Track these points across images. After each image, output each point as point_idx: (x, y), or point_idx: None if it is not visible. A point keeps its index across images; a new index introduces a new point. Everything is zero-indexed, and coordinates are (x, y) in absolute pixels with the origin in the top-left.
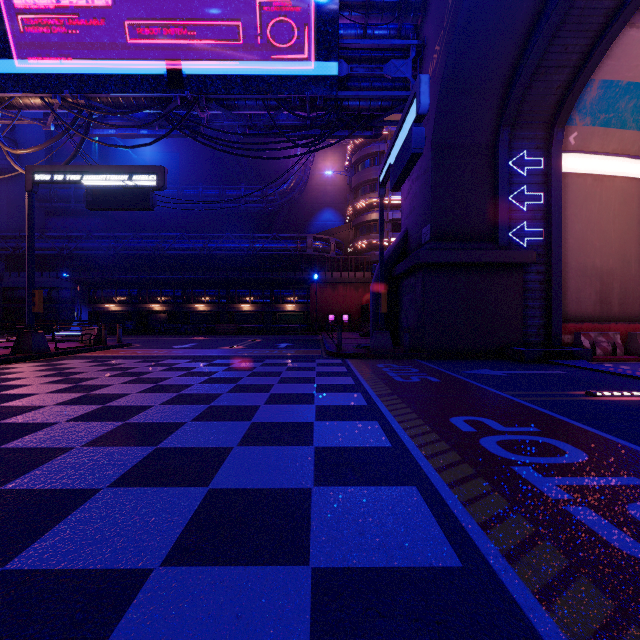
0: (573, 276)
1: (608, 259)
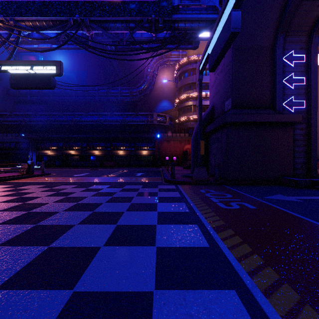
0: None
1: None
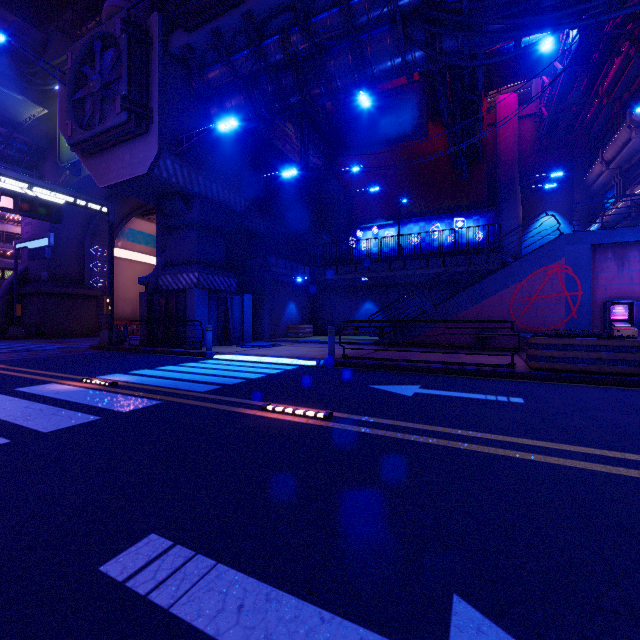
0: (121, 301)
1: (136, 295)
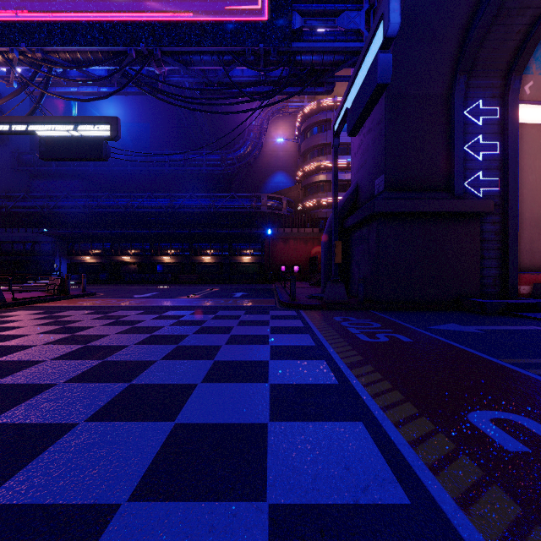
0: (527, 227)
1: None
